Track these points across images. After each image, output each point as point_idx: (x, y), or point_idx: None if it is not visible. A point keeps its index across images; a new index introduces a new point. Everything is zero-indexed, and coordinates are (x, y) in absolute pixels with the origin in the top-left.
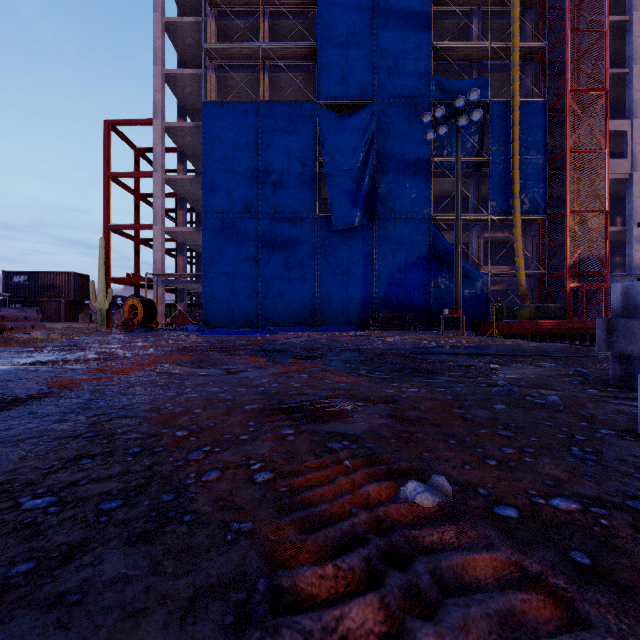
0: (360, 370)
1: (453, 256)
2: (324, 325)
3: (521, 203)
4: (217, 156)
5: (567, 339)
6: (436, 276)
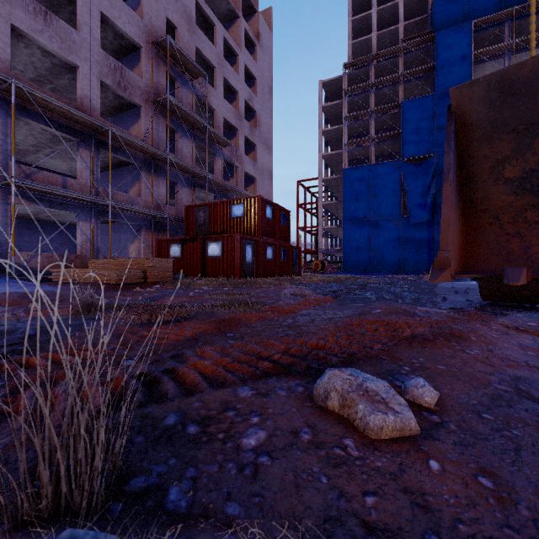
0: None
1: None
2: (405, 272)
3: None
4: (350, 193)
5: None
6: None
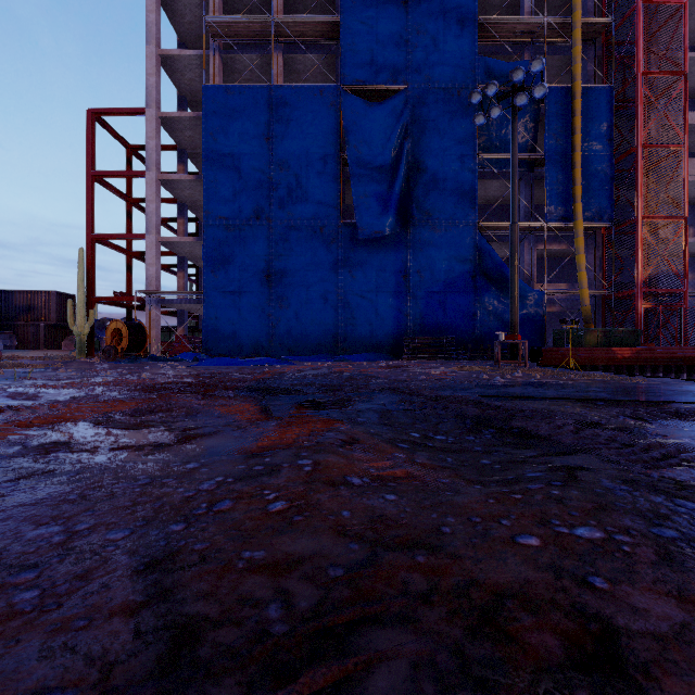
0: (410, 432)
1: (503, 271)
2: (349, 353)
3: (583, 208)
4: (221, 151)
5: (648, 370)
6: (482, 295)
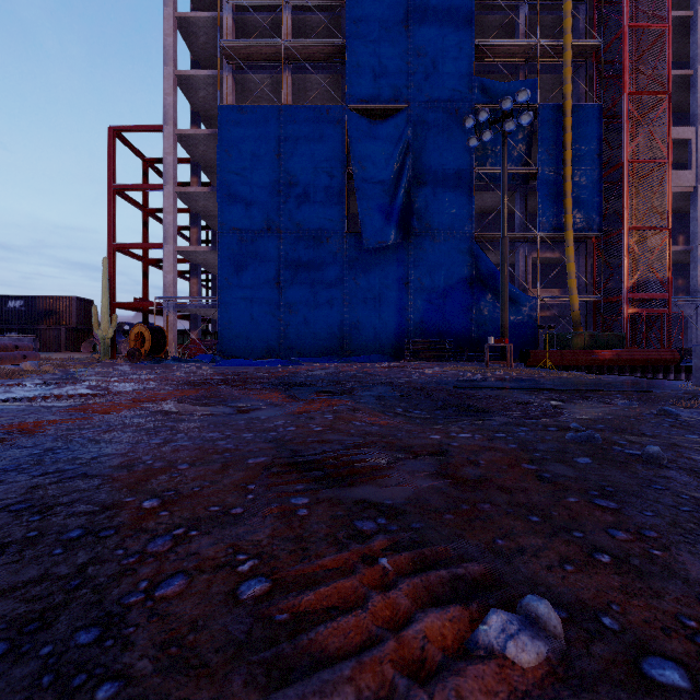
0: (396, 408)
1: (498, 278)
2: (354, 355)
3: (574, 219)
4: (234, 166)
5: (627, 371)
6: (479, 301)
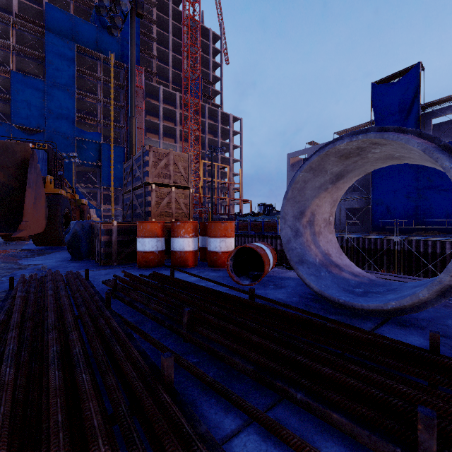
0: None
1: None
2: None
3: (115, 183)
4: None
5: None
6: None
